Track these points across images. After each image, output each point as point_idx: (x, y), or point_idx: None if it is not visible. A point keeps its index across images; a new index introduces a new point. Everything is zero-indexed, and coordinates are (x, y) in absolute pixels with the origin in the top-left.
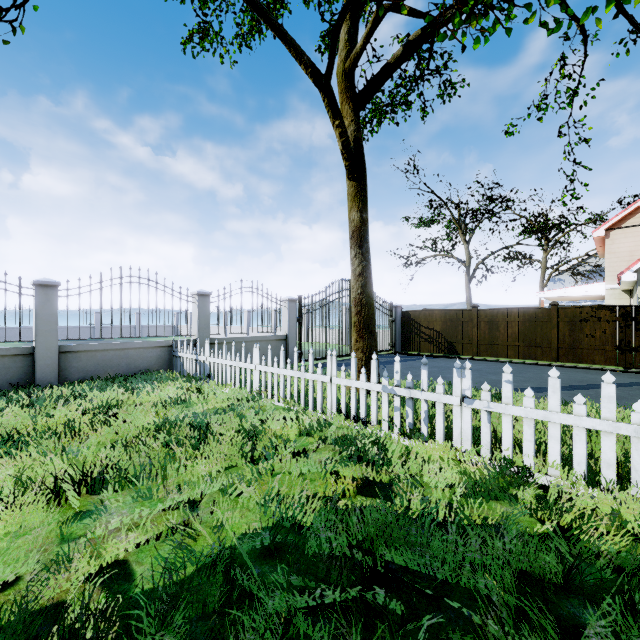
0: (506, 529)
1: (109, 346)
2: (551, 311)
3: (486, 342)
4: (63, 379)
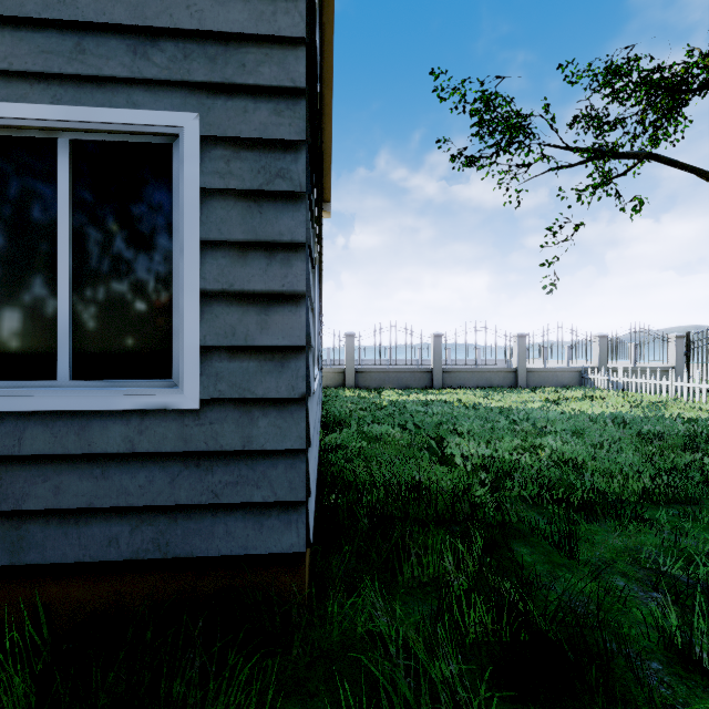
0: None
1: (547, 369)
2: None
3: None
4: (527, 386)
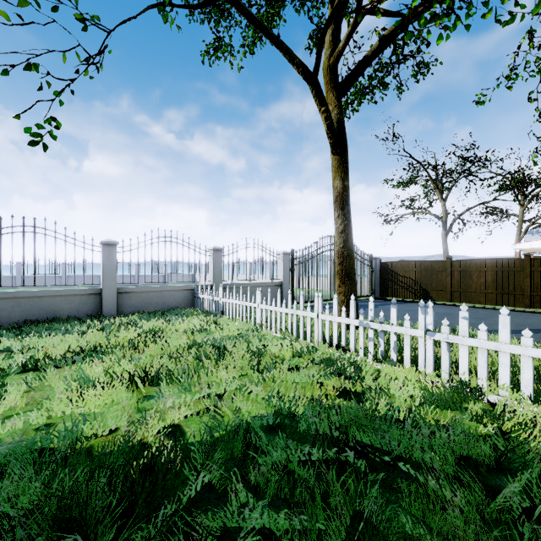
0: (454, 428)
1: (150, 289)
2: (524, 261)
3: (459, 289)
4: (120, 312)
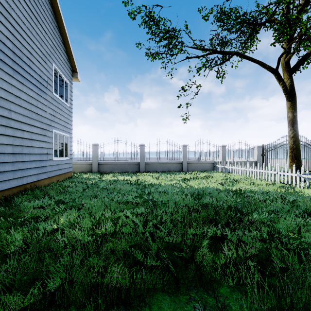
0: None
1: (197, 162)
2: None
3: None
4: (187, 170)
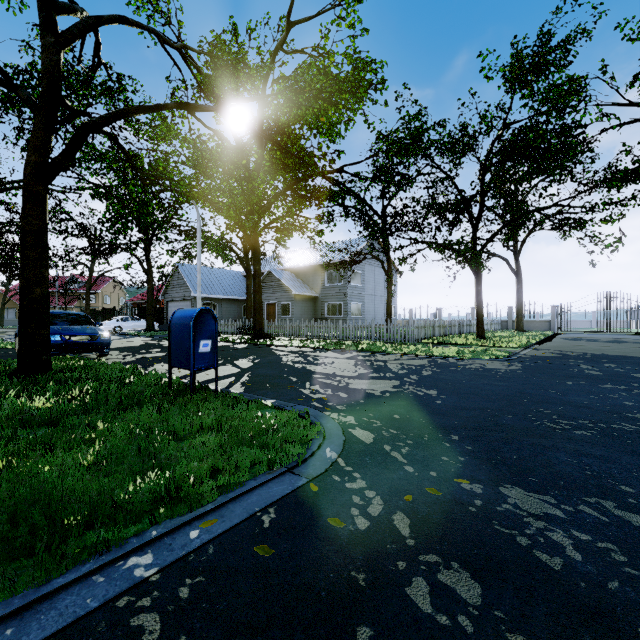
0: None
1: None
2: None
3: None
4: None
